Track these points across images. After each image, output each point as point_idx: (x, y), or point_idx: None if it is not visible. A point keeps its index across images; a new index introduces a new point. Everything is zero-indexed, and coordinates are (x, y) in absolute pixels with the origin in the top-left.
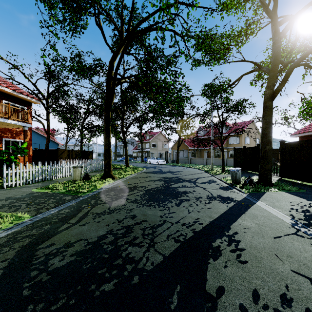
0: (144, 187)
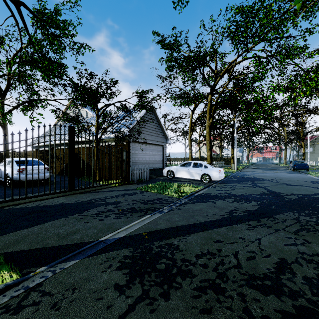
0: None
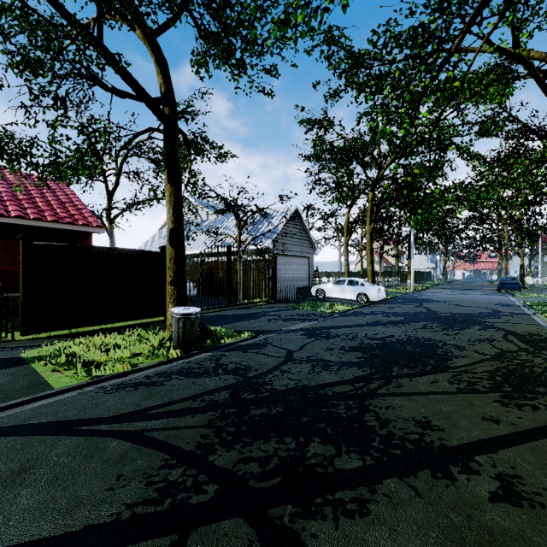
0: (464, 383)
